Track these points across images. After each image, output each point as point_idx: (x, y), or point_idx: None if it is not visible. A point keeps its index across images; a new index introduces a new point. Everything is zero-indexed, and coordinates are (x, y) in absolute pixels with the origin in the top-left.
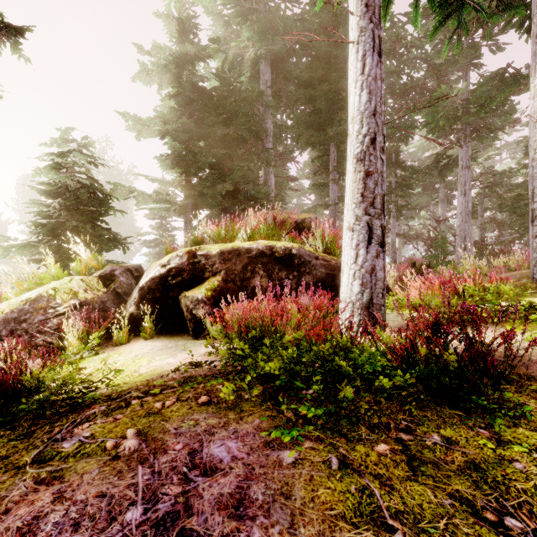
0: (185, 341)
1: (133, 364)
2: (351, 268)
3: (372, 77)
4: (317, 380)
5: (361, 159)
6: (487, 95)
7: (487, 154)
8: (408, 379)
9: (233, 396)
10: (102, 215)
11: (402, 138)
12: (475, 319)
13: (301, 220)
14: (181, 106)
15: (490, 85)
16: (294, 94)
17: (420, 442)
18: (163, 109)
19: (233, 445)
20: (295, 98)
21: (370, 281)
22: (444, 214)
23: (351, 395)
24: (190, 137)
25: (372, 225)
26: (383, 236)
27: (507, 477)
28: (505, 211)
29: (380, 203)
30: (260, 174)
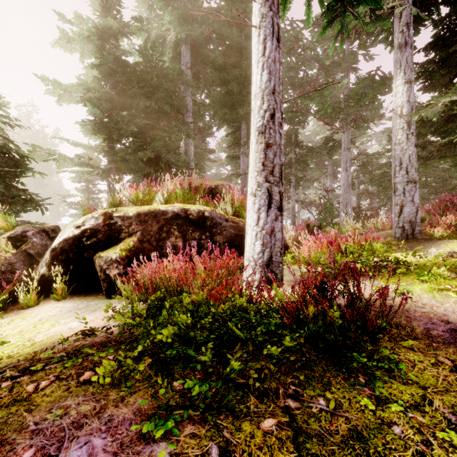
0: (97, 300)
1: (33, 330)
2: (253, 229)
3: (272, 59)
4: (212, 344)
5: (262, 132)
6: (363, 91)
7: (362, 140)
8: (297, 339)
9: (116, 373)
10: (19, 176)
11: (300, 122)
12: (355, 276)
13: (215, 186)
14: (104, 76)
15: (365, 83)
16: (211, 76)
17: (307, 410)
18: (87, 78)
19: (100, 442)
20: (211, 79)
21: (270, 241)
22: (331, 185)
23: (238, 367)
24: (114, 106)
25: (271, 191)
26: (281, 201)
27: (387, 446)
28: (375, 184)
29: (278, 172)
30: (181, 144)
